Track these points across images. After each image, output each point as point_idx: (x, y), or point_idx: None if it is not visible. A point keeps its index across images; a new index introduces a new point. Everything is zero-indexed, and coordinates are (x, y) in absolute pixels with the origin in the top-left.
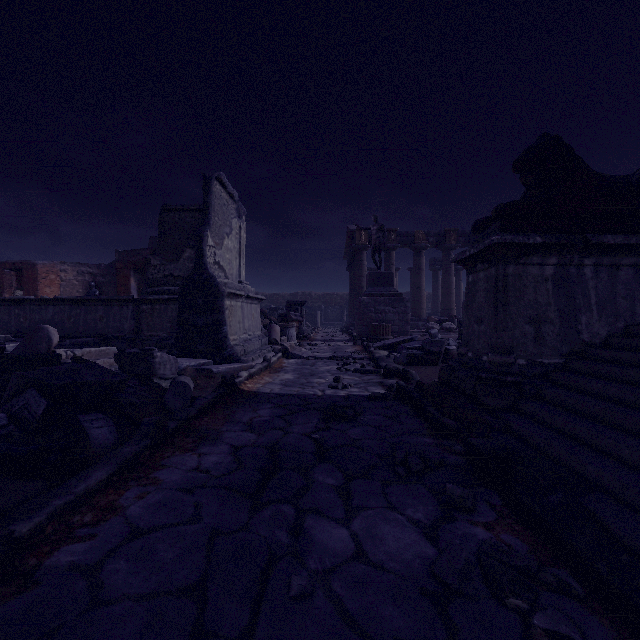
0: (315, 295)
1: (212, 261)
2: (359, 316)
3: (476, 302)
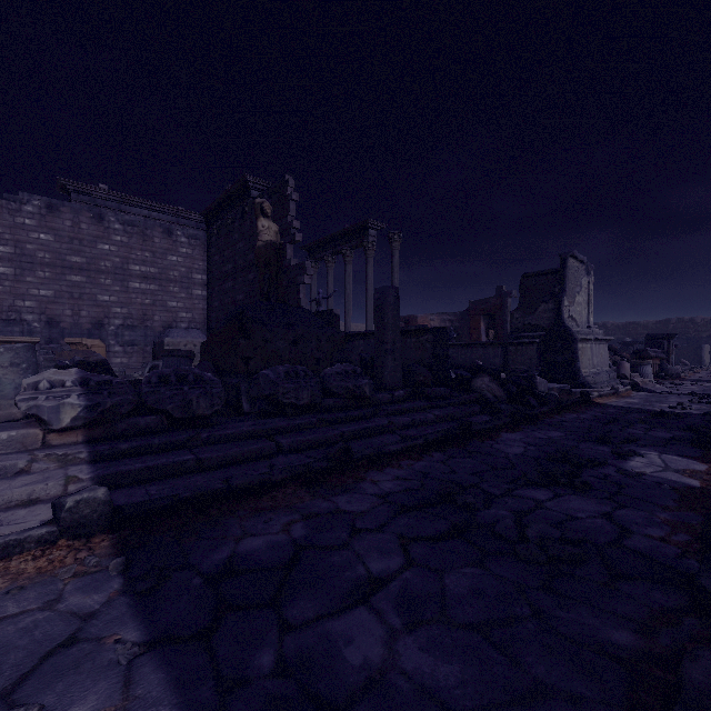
0: (701, 321)
1: (567, 316)
2: None
3: None
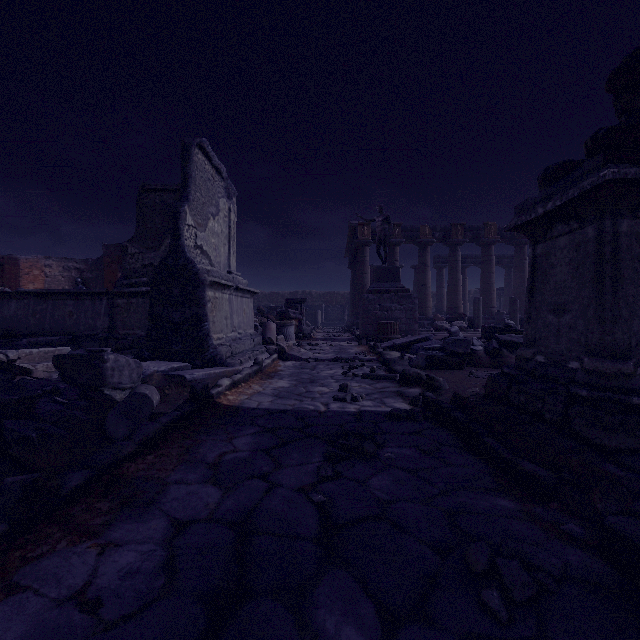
0: (315, 294)
1: (192, 244)
2: (363, 314)
3: (552, 282)
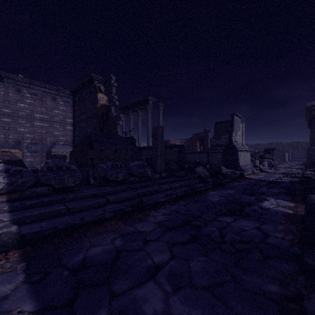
0: (285, 143)
1: (234, 140)
2: (307, 156)
3: None
